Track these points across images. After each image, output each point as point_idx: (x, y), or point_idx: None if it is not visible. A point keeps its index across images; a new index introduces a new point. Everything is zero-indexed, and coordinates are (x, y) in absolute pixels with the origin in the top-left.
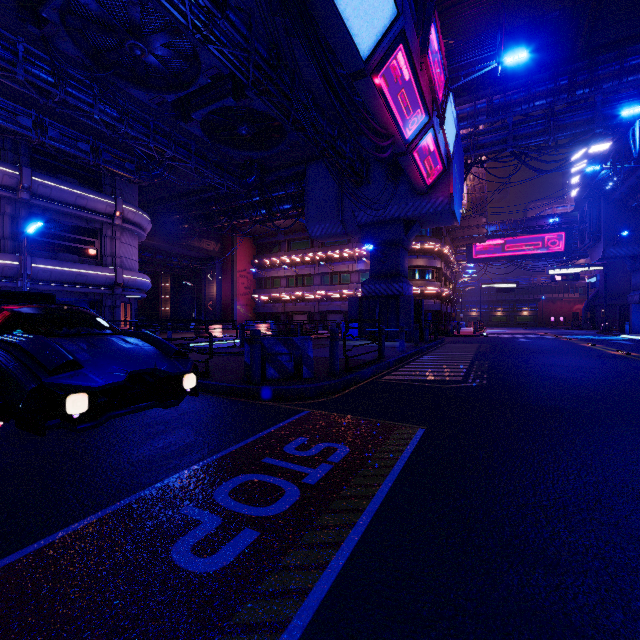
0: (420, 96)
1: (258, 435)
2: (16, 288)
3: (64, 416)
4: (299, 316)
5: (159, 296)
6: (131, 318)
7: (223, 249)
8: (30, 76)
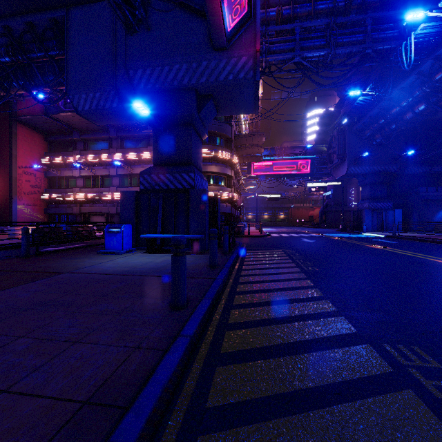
0: None
1: None
2: None
3: None
4: (97, 217)
5: None
6: None
7: None
8: None
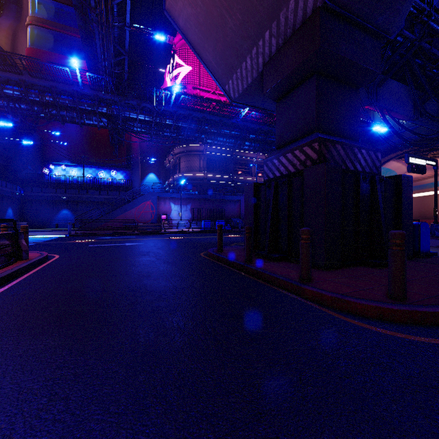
0: None
1: None
2: None
3: None
4: None
5: None
6: None
7: None
8: None
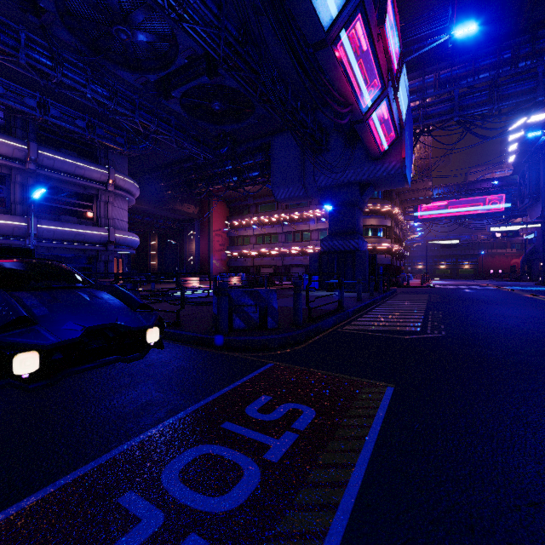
0: (376, 66)
1: (220, 392)
2: (25, 245)
3: (15, 375)
4: (266, 269)
5: (148, 252)
6: (123, 271)
7: (201, 212)
8: (31, 60)
